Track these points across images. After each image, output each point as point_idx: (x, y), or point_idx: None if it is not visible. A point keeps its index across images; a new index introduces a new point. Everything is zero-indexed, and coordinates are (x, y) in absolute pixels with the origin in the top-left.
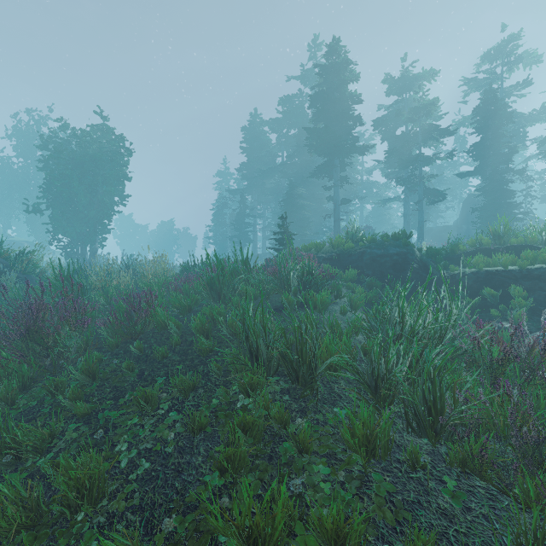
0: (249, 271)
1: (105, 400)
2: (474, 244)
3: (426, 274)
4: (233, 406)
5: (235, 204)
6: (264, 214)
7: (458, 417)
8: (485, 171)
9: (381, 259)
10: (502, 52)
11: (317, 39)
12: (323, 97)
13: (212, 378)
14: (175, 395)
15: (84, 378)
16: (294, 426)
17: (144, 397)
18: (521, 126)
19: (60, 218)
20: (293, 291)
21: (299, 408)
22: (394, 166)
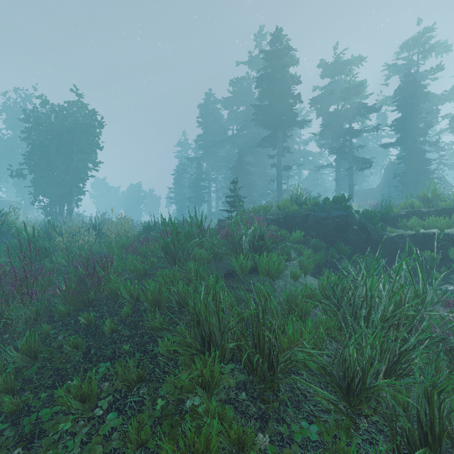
0: (203, 234)
1: (42, 389)
2: (406, 207)
3: (365, 235)
4: (181, 406)
5: (193, 169)
6: (217, 178)
7: (452, 434)
8: (405, 142)
9: (324, 221)
10: (418, 42)
11: (262, 30)
12: (268, 78)
13: (160, 361)
14: (118, 386)
15: (25, 358)
16: (254, 448)
17: (80, 395)
18: (434, 105)
19: (40, 182)
20: (245, 254)
21: (259, 413)
22: (328, 138)
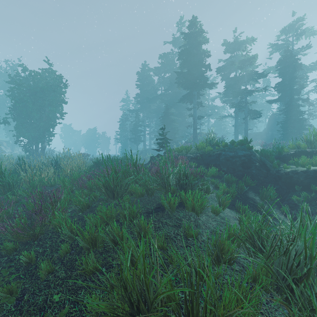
0: (138, 171)
1: None
2: (294, 147)
3: (265, 170)
4: None
5: (133, 118)
6: (150, 124)
7: None
8: (284, 99)
9: (233, 159)
10: (292, 28)
11: (182, 19)
12: (187, 52)
13: None
14: None
15: None
16: None
17: None
18: (305, 72)
19: (21, 127)
20: (172, 189)
21: None
22: (229, 96)
